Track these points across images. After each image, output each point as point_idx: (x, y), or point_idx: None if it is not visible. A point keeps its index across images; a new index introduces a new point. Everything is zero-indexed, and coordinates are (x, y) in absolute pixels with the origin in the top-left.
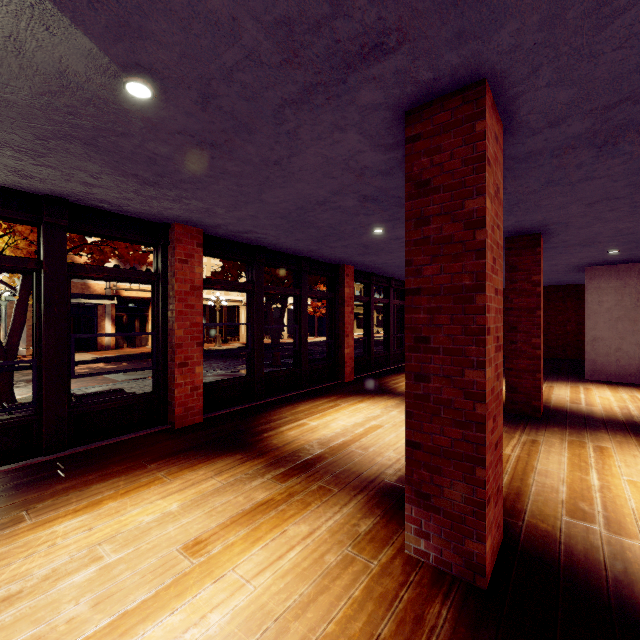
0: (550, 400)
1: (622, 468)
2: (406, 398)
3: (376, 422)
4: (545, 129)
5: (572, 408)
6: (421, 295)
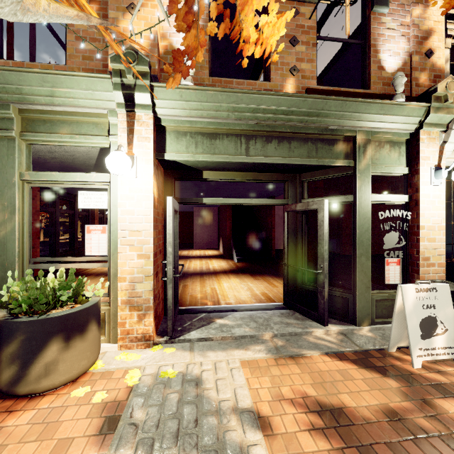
0: (181, 254)
1: (193, 263)
2: None
3: None
4: (176, 187)
5: (187, 255)
6: None
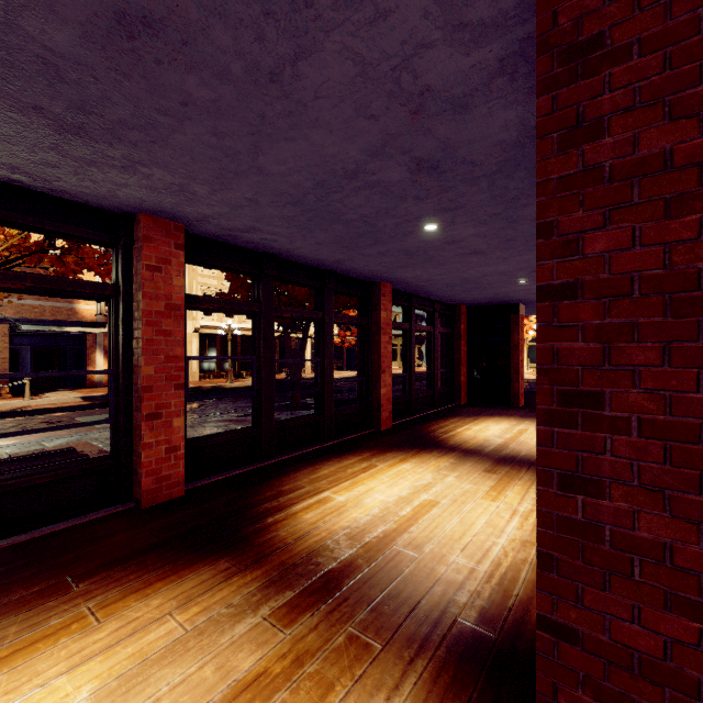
0: None
1: None
2: (538, 524)
3: (428, 495)
4: None
5: None
6: (578, 298)
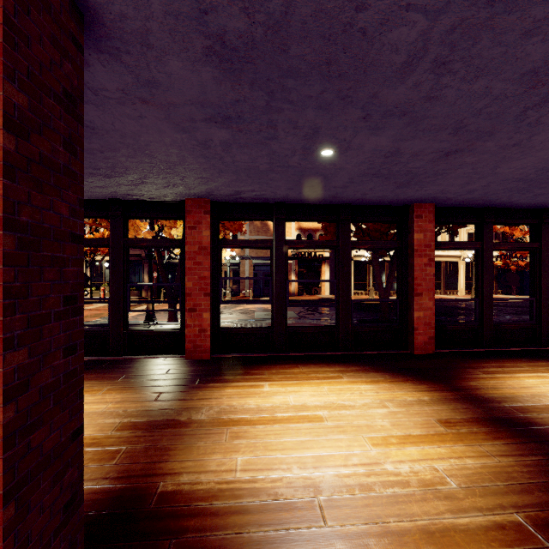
0: None
1: None
2: None
3: (325, 413)
4: None
5: None
6: None
